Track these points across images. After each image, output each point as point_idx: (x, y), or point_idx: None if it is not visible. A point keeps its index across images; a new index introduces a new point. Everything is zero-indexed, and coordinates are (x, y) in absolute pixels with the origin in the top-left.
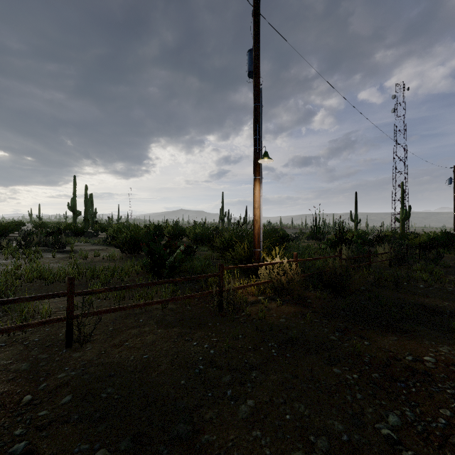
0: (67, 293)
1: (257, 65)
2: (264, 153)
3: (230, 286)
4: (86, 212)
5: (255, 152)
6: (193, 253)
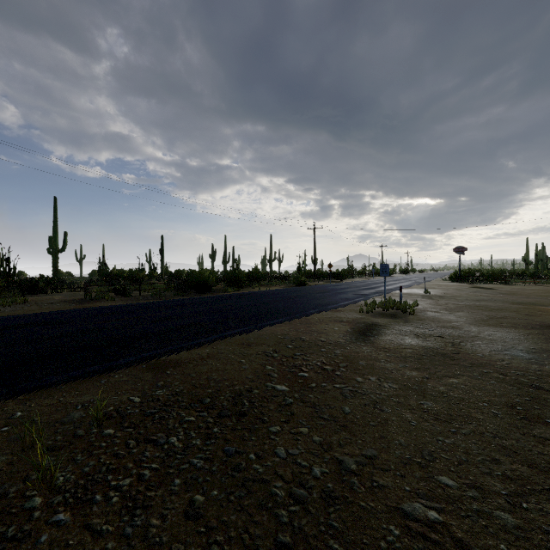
0: (533, 278)
1: None
2: None
3: None
4: (536, 262)
5: None
6: None
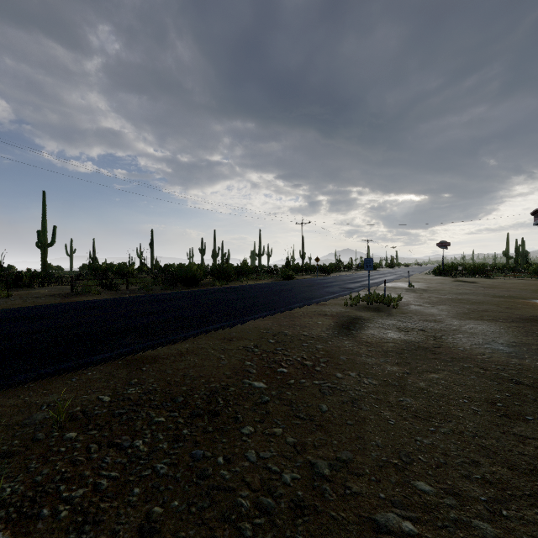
0: (513, 272)
1: None
2: None
3: None
4: (516, 256)
5: None
6: None
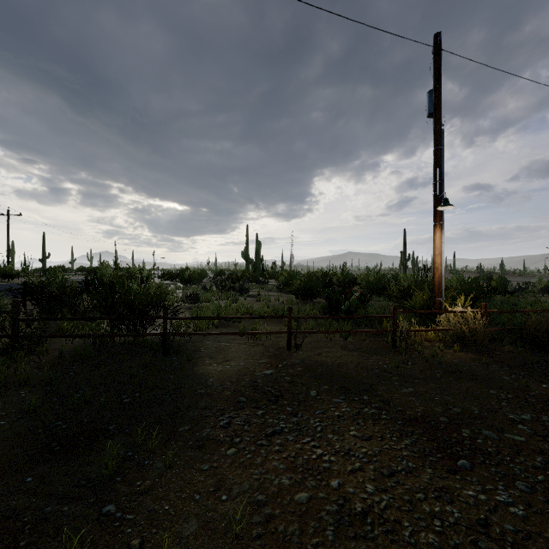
0: (288, 316)
1: (438, 107)
2: (443, 200)
3: (403, 326)
4: (257, 259)
5: (435, 197)
6: (366, 301)
